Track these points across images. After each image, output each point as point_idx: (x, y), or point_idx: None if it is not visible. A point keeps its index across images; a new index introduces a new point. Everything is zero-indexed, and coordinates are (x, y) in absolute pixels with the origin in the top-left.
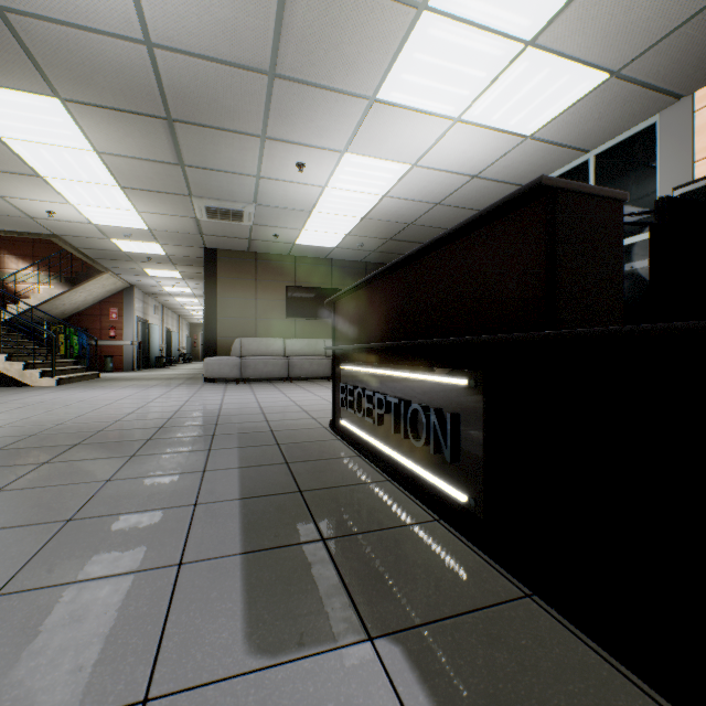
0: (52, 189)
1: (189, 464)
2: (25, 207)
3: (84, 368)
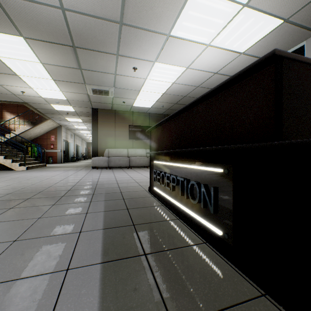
0: (22, 81)
1: (80, 209)
2: (11, 90)
3: (39, 162)
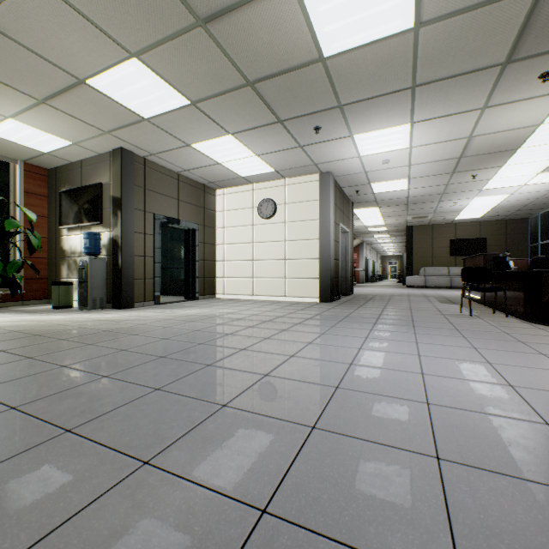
0: (359, 221)
1: (422, 298)
2: None
3: None
